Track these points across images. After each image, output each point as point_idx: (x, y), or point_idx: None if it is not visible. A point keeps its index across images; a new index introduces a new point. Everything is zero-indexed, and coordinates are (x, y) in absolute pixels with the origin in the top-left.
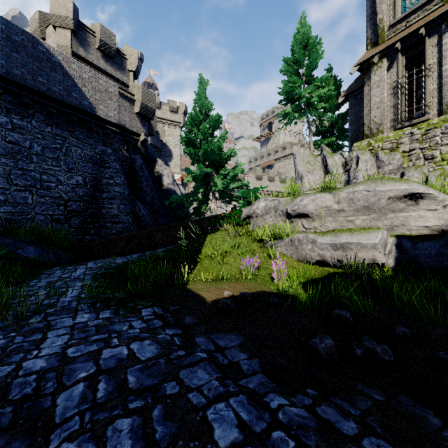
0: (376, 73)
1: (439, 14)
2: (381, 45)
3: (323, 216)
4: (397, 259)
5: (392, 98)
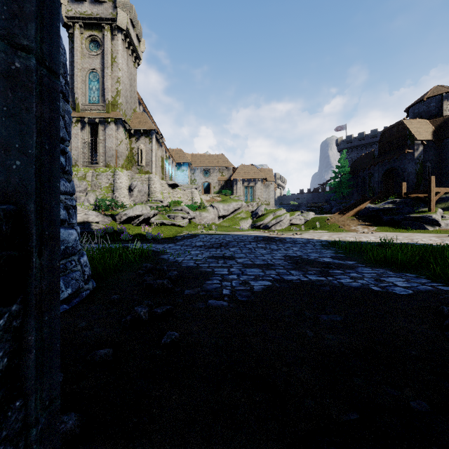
0: (75, 128)
1: (104, 117)
2: (78, 113)
3: None
4: None
5: (84, 147)
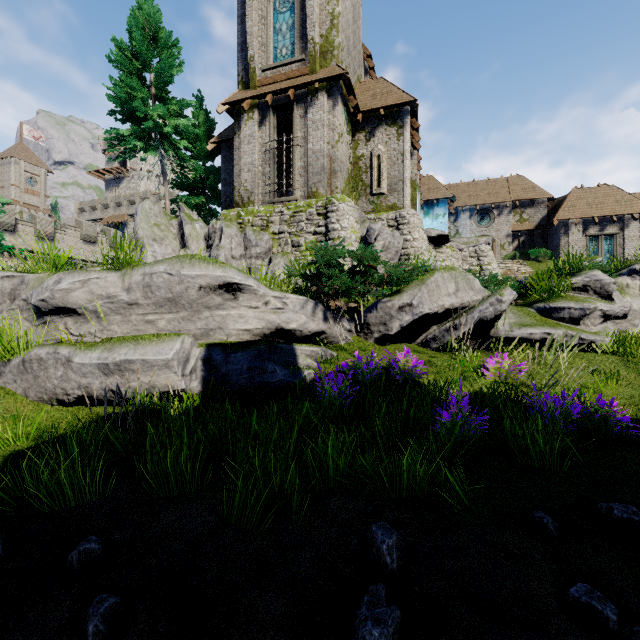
0: (248, 124)
1: (305, 82)
2: (253, 90)
3: (105, 313)
4: (206, 380)
5: (264, 163)
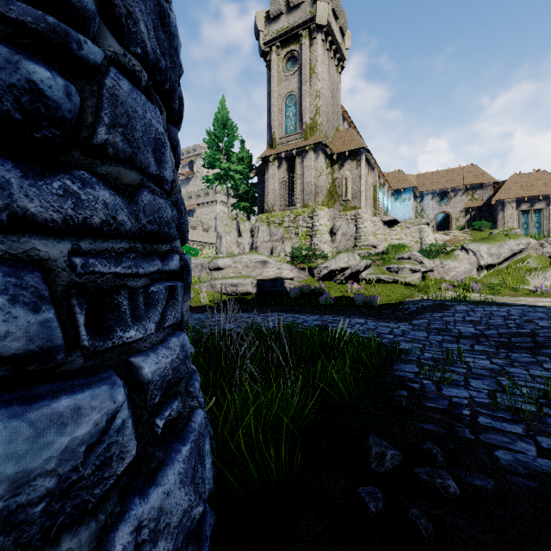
0: (272, 168)
1: (301, 146)
2: (275, 149)
3: (228, 270)
4: (257, 290)
5: (280, 188)
